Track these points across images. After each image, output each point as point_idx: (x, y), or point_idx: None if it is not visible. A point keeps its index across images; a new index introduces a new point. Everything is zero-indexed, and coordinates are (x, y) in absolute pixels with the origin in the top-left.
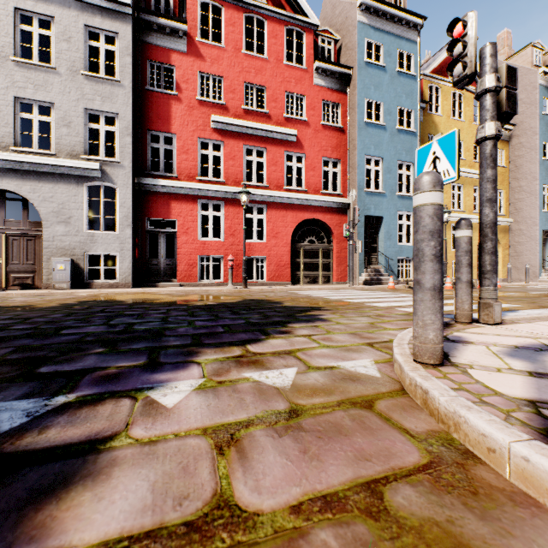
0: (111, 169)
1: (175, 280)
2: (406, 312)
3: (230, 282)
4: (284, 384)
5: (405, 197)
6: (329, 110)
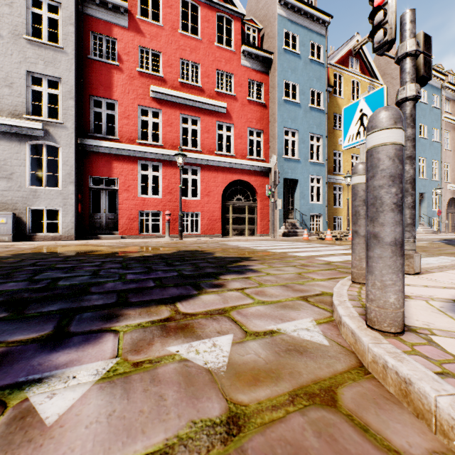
0: (54, 129)
1: (117, 233)
2: (325, 261)
3: (167, 234)
4: (218, 364)
5: (316, 163)
6: (253, 88)
